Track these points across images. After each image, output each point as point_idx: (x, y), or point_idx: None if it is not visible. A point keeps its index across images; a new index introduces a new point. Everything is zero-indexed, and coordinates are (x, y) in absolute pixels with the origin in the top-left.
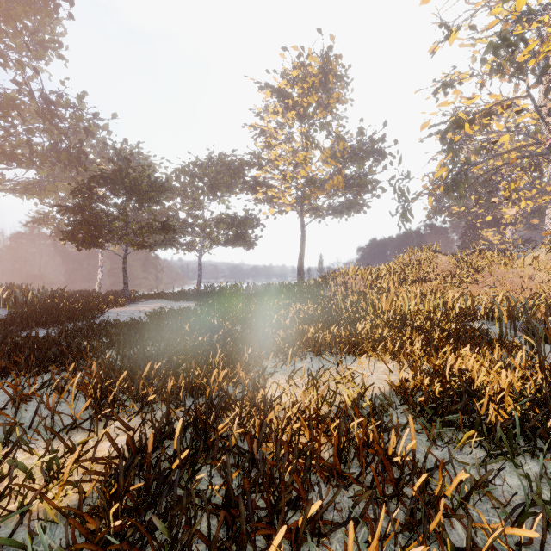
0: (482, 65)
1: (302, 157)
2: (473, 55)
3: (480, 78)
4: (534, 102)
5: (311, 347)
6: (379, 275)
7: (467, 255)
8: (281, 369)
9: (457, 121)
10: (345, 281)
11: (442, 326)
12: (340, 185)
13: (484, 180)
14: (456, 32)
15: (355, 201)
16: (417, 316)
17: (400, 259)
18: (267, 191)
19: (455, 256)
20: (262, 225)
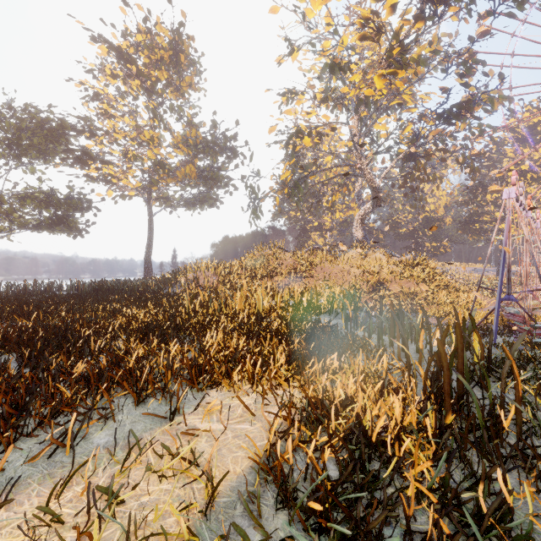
0: (320, 81)
1: (149, 136)
2: (308, 81)
3: (313, 103)
4: (350, 131)
5: (132, 386)
6: (232, 271)
7: (304, 252)
8: (50, 462)
9: (299, 131)
10: (197, 276)
11: (301, 328)
12: (193, 175)
13: (314, 191)
14: (298, 51)
15: (208, 194)
16: (271, 313)
17: (251, 255)
18: (102, 168)
19: (295, 254)
20: (95, 208)
